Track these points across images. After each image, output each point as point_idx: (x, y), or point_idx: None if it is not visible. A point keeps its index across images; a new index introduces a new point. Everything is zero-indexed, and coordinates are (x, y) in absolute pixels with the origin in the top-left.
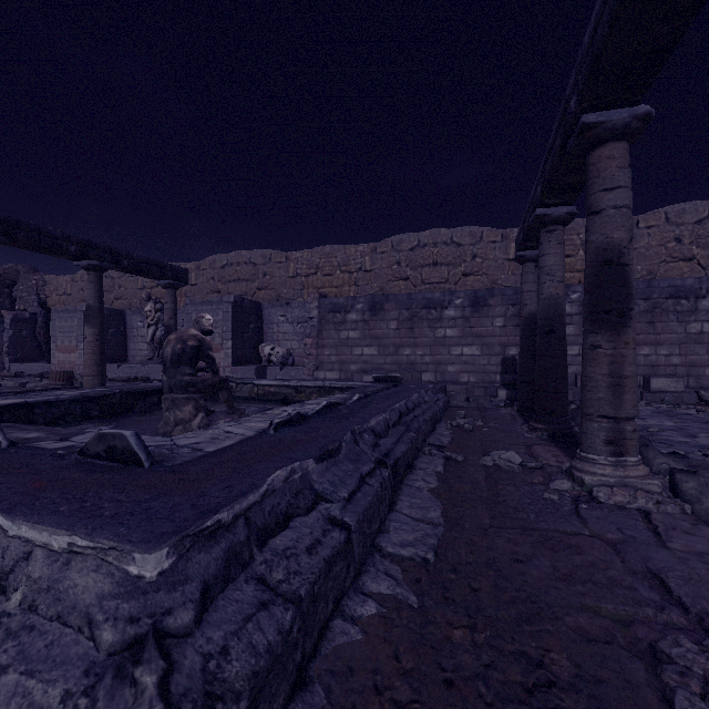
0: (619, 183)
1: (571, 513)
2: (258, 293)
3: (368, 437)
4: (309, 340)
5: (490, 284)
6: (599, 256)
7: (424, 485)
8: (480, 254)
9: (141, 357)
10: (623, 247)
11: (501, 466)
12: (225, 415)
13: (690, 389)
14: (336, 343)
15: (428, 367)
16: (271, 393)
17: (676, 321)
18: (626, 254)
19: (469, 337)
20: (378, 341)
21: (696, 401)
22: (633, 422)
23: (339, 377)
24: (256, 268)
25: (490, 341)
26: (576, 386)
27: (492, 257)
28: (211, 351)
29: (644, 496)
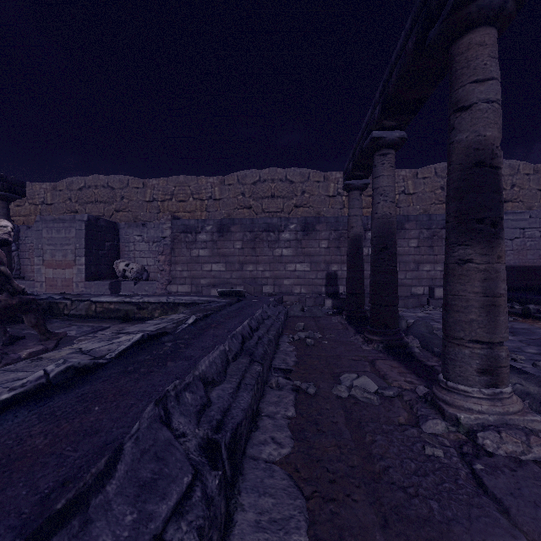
0: (492, 74)
1: (475, 488)
2: (116, 214)
3: (191, 396)
4: (162, 257)
5: (315, 214)
6: (470, 157)
7: (275, 453)
8: (308, 190)
9: None
10: (495, 147)
11: (357, 398)
12: (37, 342)
13: None
14: (187, 260)
15: (267, 281)
16: (111, 310)
17: None
18: (498, 155)
19: (301, 256)
20: (225, 259)
21: None
22: (505, 346)
23: (190, 290)
24: (114, 192)
25: (317, 259)
26: None
27: (317, 193)
28: (2, 266)
29: (539, 444)
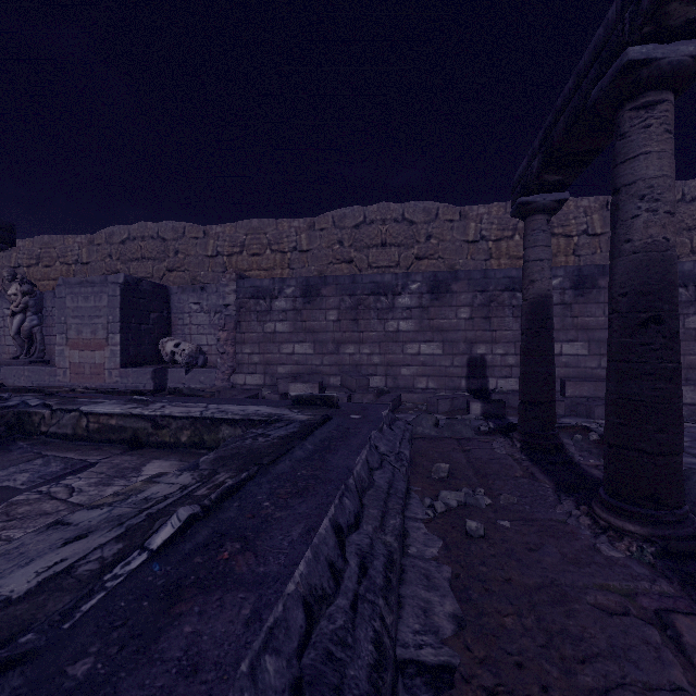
0: None
1: None
2: (168, 275)
3: None
4: (224, 334)
5: (447, 269)
6: None
7: None
8: (435, 234)
9: (9, 354)
10: None
11: None
12: None
13: None
14: (259, 339)
15: (376, 369)
16: (111, 428)
17: None
18: None
19: (427, 331)
20: (313, 336)
21: None
22: None
23: (263, 382)
24: (165, 244)
25: (453, 337)
26: (563, 394)
27: (449, 238)
28: None
29: None
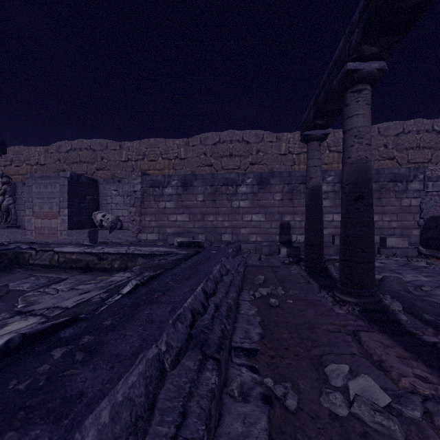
0: None
1: None
2: (97, 172)
3: None
4: (133, 209)
5: (268, 171)
6: None
7: None
8: (262, 149)
9: None
10: None
11: (364, 421)
12: None
13: (408, 245)
14: (155, 212)
15: (226, 230)
16: (73, 261)
17: (394, 198)
18: None
19: (256, 207)
20: (188, 210)
21: (416, 254)
22: None
23: (158, 238)
24: (95, 153)
25: (271, 211)
26: (333, 243)
27: (270, 152)
28: None
29: None
